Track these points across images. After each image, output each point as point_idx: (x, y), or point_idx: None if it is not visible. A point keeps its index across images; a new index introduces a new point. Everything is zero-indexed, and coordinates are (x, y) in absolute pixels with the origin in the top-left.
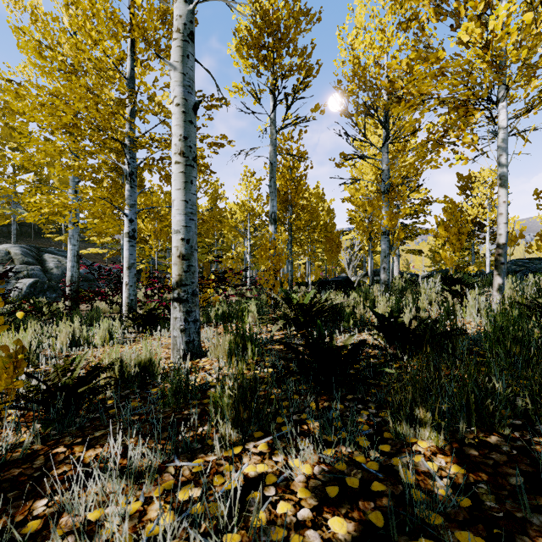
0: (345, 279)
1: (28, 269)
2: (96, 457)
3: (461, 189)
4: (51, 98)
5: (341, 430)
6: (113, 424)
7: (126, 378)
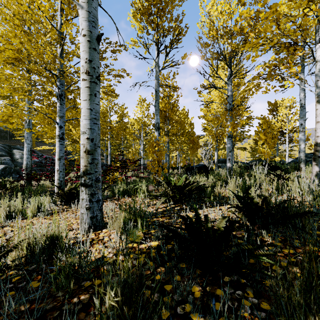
0: (203, 166)
1: (1, 159)
2: None
3: (270, 111)
4: None
5: None
6: None
7: (34, 253)
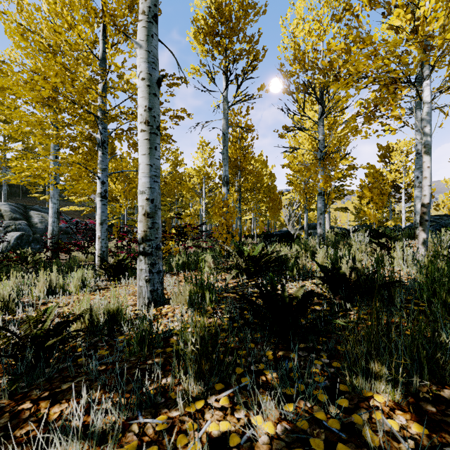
0: (286, 233)
1: (16, 224)
2: (61, 414)
3: (380, 157)
4: (31, 74)
5: (298, 382)
6: (80, 375)
7: (95, 326)
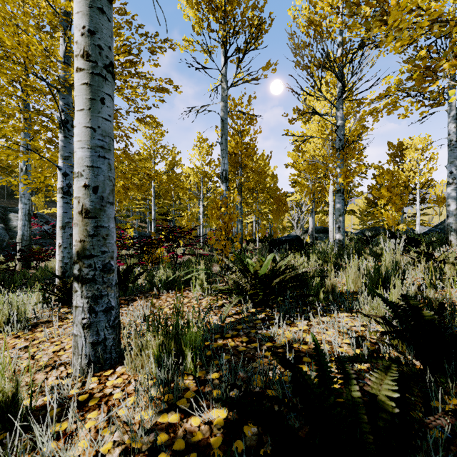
0: (295, 238)
1: None
2: None
3: (391, 156)
4: None
5: None
6: None
7: None
